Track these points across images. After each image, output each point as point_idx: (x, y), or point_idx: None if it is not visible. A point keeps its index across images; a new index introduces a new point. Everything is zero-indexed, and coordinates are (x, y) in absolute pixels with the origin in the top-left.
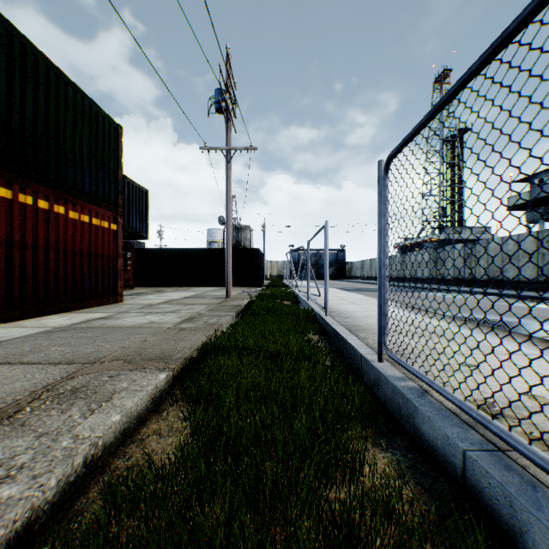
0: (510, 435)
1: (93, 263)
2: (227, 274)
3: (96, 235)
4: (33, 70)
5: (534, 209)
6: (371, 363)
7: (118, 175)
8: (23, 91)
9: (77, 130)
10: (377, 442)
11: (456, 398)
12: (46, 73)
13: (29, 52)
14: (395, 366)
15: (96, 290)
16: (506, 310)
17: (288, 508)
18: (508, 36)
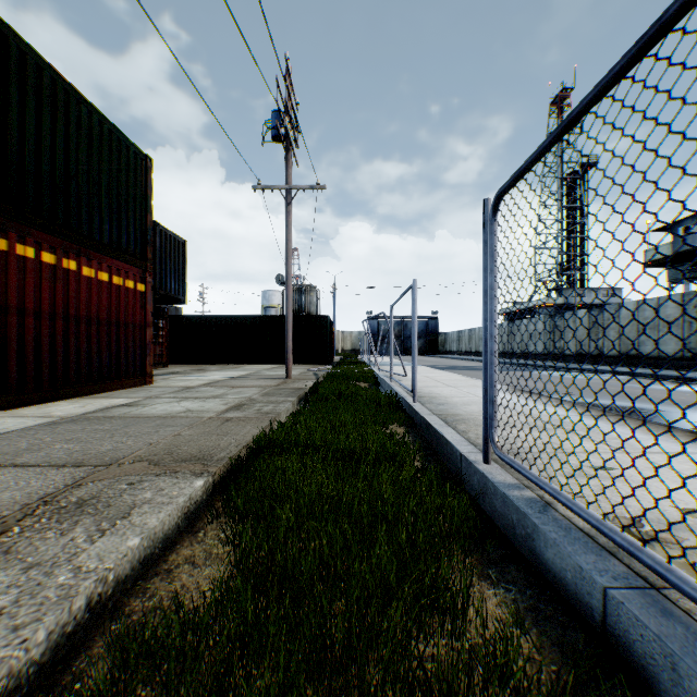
0: (671, 569)
1: (114, 334)
2: (287, 349)
3: (118, 298)
4: (36, 84)
5: (678, 266)
6: (475, 465)
7: (147, 221)
8: (22, 111)
9: (93, 163)
10: (485, 573)
11: (592, 515)
12: (53, 88)
13: (30, 61)
14: (505, 469)
15: (118, 368)
16: (664, 398)
17: (366, 672)
18: (667, 22)
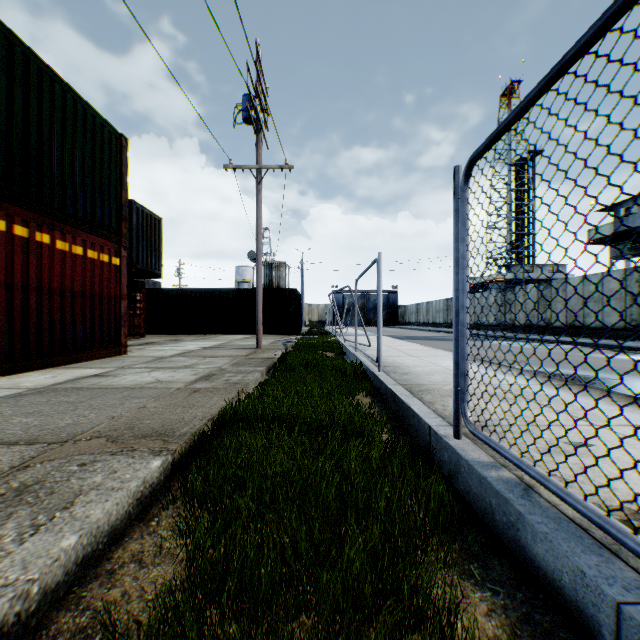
0: None
1: (89, 306)
2: (257, 320)
3: (93, 271)
4: (7, 60)
5: (620, 244)
6: (445, 440)
7: (122, 197)
8: None
9: (67, 139)
10: (466, 568)
11: (592, 510)
12: (25, 64)
13: (1, 36)
14: (477, 445)
15: (93, 339)
16: None
17: None
18: None
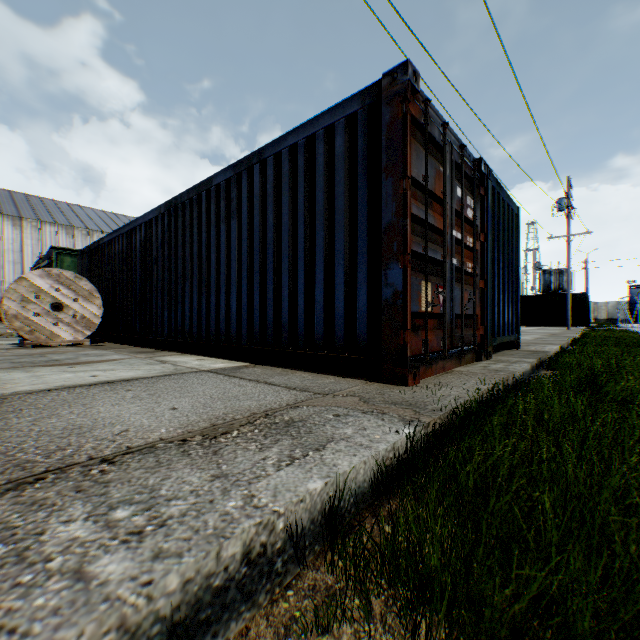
0: None
1: None
2: (567, 315)
3: None
4: None
5: None
6: None
7: None
8: None
9: None
10: None
11: None
12: None
13: None
14: None
15: None
16: None
17: None
18: None
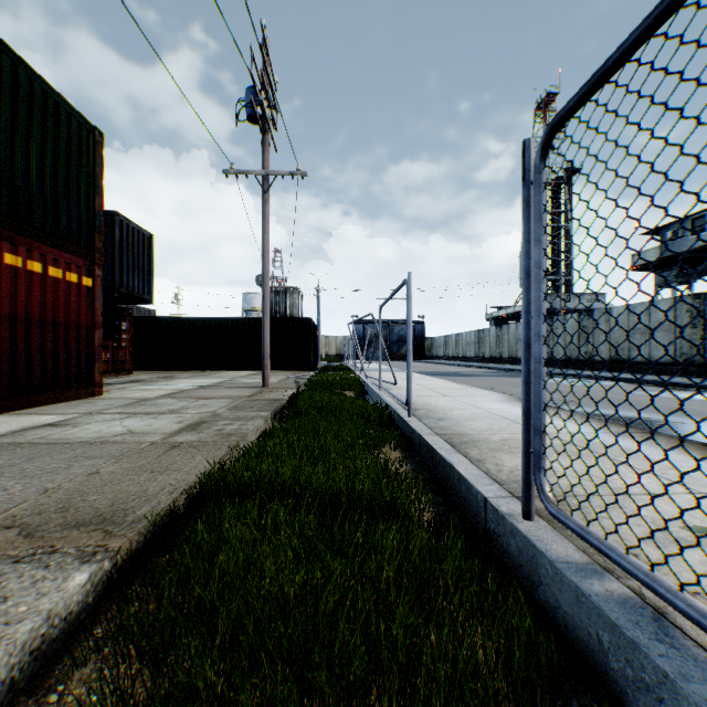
0: None
1: (51, 337)
2: (264, 354)
3: (56, 293)
4: None
5: (666, 270)
6: (512, 522)
7: (95, 204)
8: None
9: (20, 127)
10: None
11: None
12: None
13: None
14: (558, 530)
15: (56, 378)
16: None
17: None
18: None
